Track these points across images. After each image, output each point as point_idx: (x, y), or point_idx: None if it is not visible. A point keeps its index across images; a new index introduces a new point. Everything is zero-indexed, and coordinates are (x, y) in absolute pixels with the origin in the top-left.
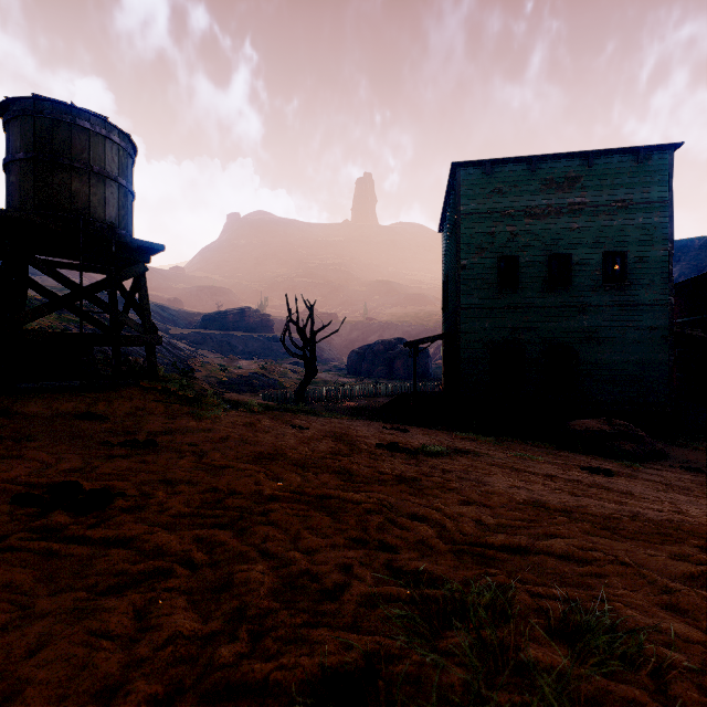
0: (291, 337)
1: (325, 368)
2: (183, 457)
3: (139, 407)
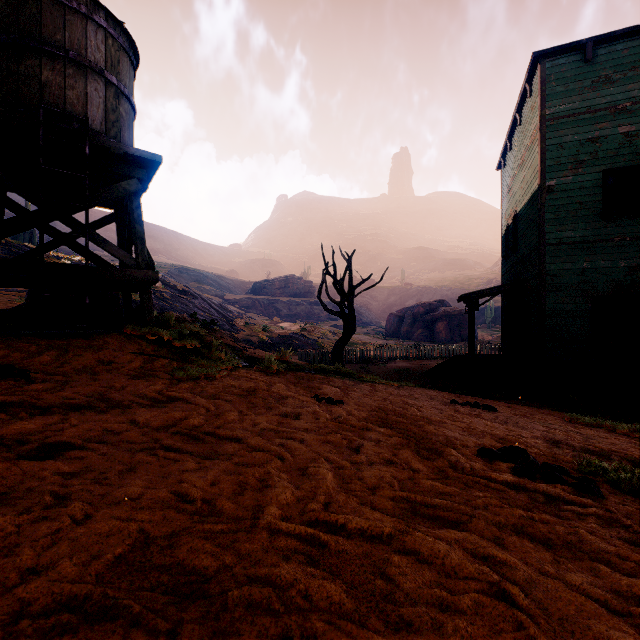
0: (327, 291)
1: (363, 331)
2: None
3: (104, 360)
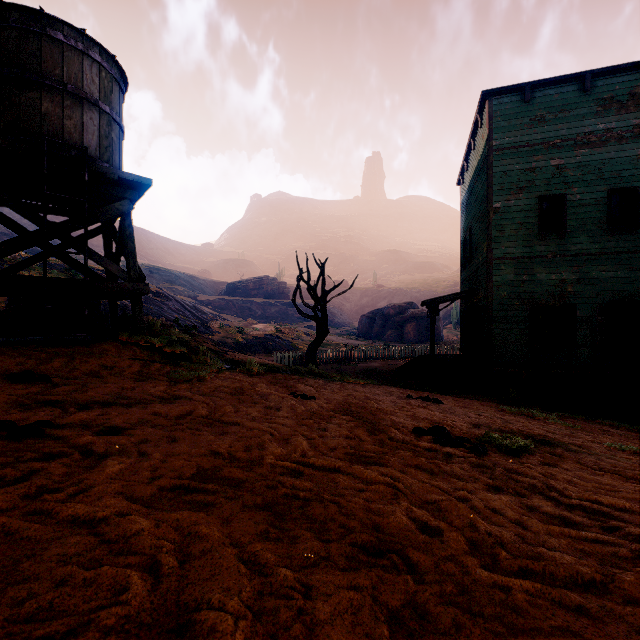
0: (301, 296)
1: (336, 332)
2: (23, 480)
3: (107, 365)
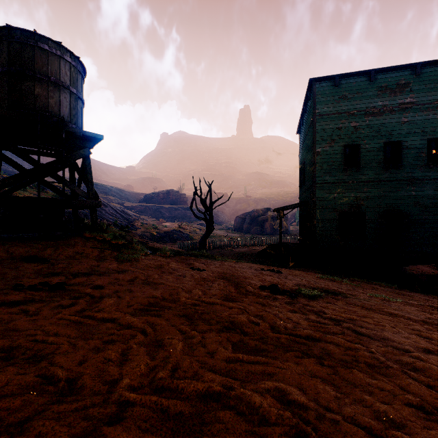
0: (196, 205)
1: (219, 227)
2: (72, 306)
3: (79, 252)
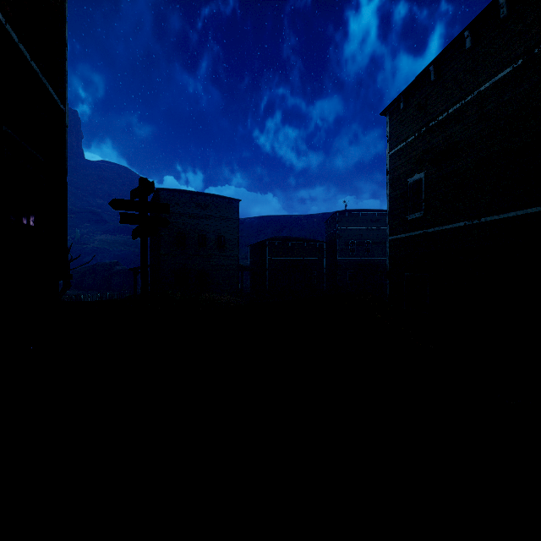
0: None
1: None
2: None
3: None
